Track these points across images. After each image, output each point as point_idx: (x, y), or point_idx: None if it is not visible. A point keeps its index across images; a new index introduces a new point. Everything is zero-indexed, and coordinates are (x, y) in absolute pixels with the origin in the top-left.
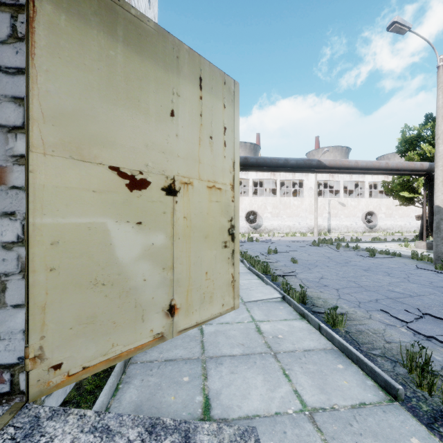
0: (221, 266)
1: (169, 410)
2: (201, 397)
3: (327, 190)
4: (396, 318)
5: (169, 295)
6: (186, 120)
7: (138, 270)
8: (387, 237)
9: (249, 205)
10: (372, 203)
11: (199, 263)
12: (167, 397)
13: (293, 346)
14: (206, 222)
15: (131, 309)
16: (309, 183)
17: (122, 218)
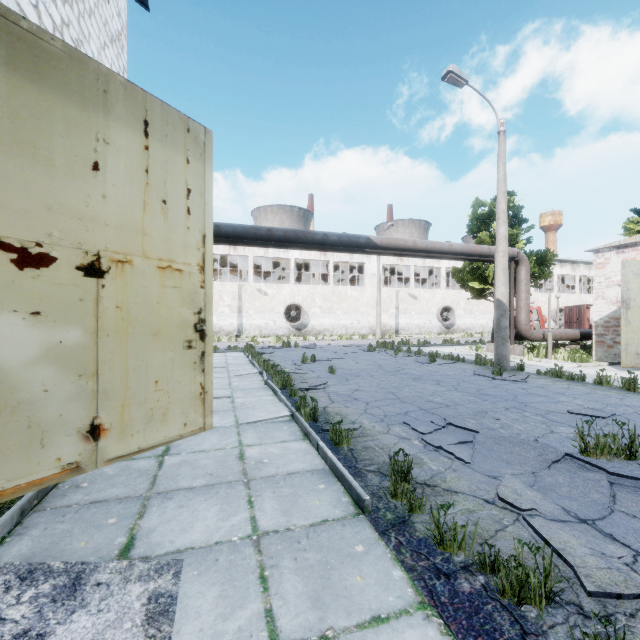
0: (182, 373)
1: (73, 558)
2: (125, 538)
3: (398, 278)
4: (416, 430)
5: (90, 411)
6: (121, 176)
7: (33, 377)
8: (464, 339)
9: (290, 297)
10: (449, 296)
11: (143, 369)
12: (75, 544)
13: (276, 470)
14: (156, 314)
15: (21, 431)
16: (372, 268)
17: (4, 306)
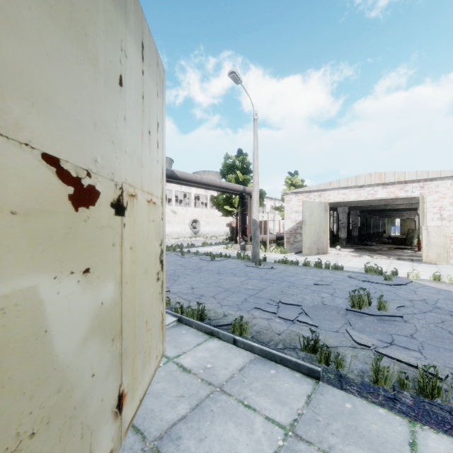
0: (155, 307)
1: None
2: None
3: None
4: (268, 311)
5: (117, 380)
6: (132, 98)
7: (84, 362)
8: (209, 241)
9: None
10: (196, 212)
11: (141, 312)
12: None
13: (228, 371)
14: (146, 251)
15: (75, 449)
16: None
17: (63, 267)
